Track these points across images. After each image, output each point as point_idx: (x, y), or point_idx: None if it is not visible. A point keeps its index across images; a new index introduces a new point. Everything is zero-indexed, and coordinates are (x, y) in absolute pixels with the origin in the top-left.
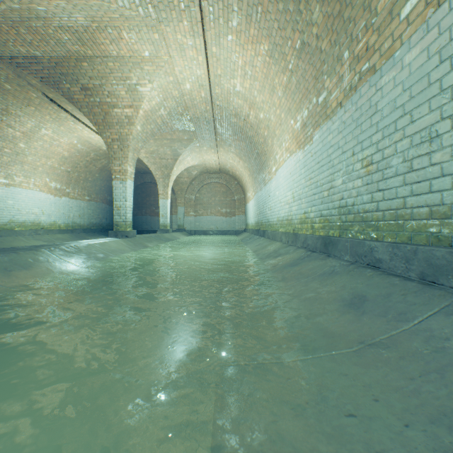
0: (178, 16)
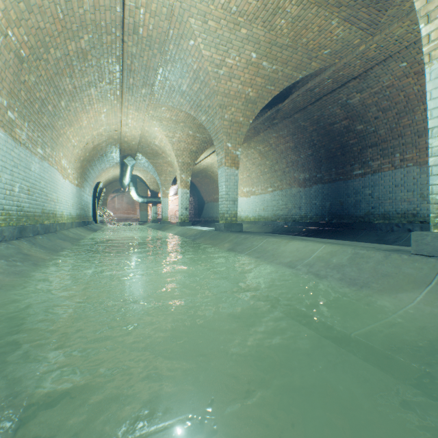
0: (151, 5)
